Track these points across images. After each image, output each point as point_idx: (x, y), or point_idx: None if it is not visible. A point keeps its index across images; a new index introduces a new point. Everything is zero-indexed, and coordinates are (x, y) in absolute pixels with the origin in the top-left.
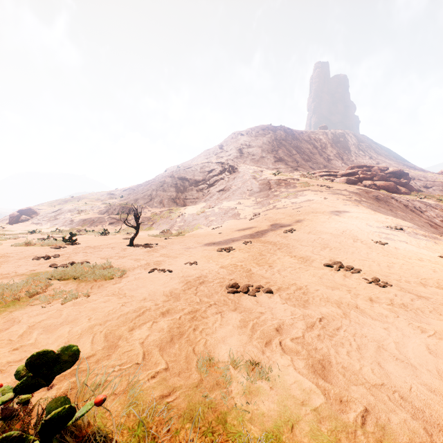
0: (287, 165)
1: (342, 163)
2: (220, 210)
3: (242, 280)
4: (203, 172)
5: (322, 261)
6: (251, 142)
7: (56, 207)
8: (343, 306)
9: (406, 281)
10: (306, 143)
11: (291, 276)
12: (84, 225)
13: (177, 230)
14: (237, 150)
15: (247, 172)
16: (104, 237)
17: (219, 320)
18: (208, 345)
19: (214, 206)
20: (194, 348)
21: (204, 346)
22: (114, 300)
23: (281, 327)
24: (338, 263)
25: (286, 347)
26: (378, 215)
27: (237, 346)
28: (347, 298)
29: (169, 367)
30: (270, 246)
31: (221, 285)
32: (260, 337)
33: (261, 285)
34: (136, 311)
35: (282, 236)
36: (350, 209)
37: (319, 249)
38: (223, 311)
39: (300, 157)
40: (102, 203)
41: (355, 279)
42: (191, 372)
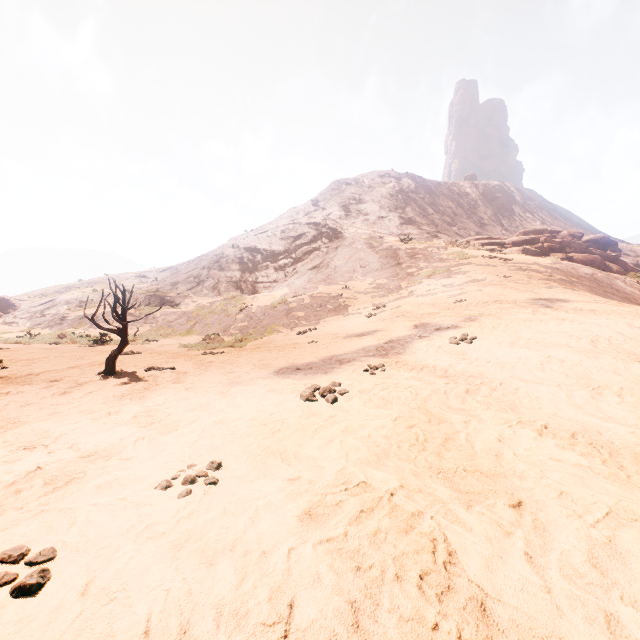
0: (421, 230)
1: (503, 229)
2: (313, 299)
3: None
4: (285, 238)
5: None
6: (363, 195)
7: (50, 296)
8: None
9: None
10: (447, 199)
11: None
12: (80, 326)
13: (233, 336)
14: (340, 207)
15: (358, 238)
16: (94, 348)
17: None
18: None
19: (304, 293)
20: None
21: None
22: None
23: None
24: None
25: None
26: (632, 306)
27: None
28: None
29: None
30: (441, 383)
31: None
32: None
33: None
34: None
35: (450, 352)
36: (566, 295)
37: (588, 396)
38: None
39: (440, 218)
40: None
41: None
42: None
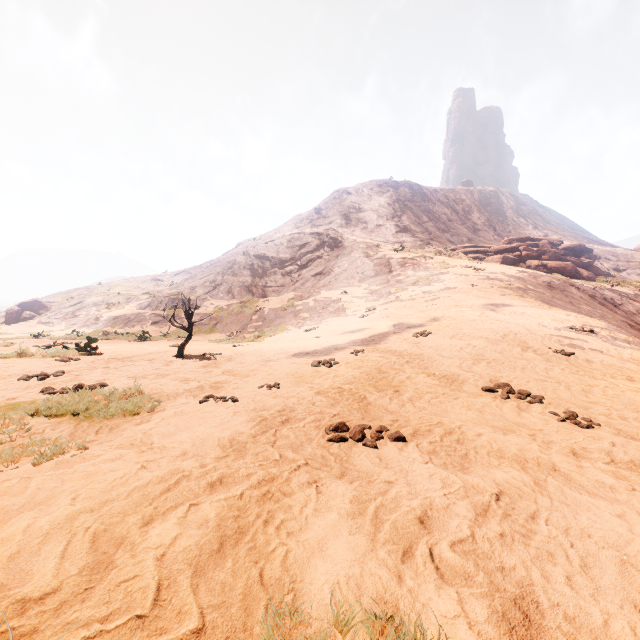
0: (415, 238)
1: (495, 234)
2: (316, 302)
3: (352, 417)
4: (291, 247)
5: (478, 382)
6: (362, 204)
7: (75, 299)
8: (530, 466)
9: (621, 417)
10: (443, 206)
11: (431, 409)
12: (115, 325)
13: (252, 333)
14: (341, 216)
15: (356, 248)
16: (143, 343)
17: (314, 501)
18: (290, 561)
19: (308, 297)
20: (263, 570)
21: (282, 566)
22: (130, 457)
23: (428, 515)
24: (505, 386)
25: (444, 563)
26: (554, 310)
27: (348, 563)
28: (534, 451)
29: (207, 626)
30: (394, 358)
31: (317, 426)
32: (391, 539)
33: (384, 426)
34: (165, 479)
35: (410, 342)
36: (512, 301)
37: (470, 363)
38: (321, 478)
39: (434, 226)
40: (142, 293)
41: (538, 415)
42: (251, 638)
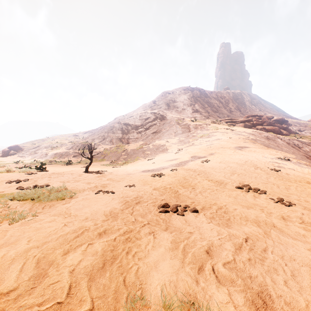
0: (201, 115)
1: (240, 113)
2: (153, 146)
3: (171, 200)
4: (141, 119)
5: (234, 184)
6: (176, 99)
7: (36, 144)
8: (262, 225)
9: (305, 200)
10: (215, 100)
11: (211, 197)
12: (55, 157)
13: (122, 161)
14: (165, 104)
15: (173, 119)
16: (68, 166)
17: (152, 242)
18: (139, 273)
19: (149, 144)
20: (125, 278)
21: (135, 275)
22: (59, 220)
23: (211, 249)
24: (247, 185)
25: (220, 274)
26: (270, 150)
27: (170, 274)
28: (263, 217)
29: (95, 308)
30: (192, 172)
31: (153, 205)
32: (192, 261)
33: (187, 205)
34: (76, 231)
35: (199, 165)
36: (249, 145)
37: (229, 175)
38: (156, 230)
39: (211, 109)
40: (68, 142)
41: (264, 199)
42: None
